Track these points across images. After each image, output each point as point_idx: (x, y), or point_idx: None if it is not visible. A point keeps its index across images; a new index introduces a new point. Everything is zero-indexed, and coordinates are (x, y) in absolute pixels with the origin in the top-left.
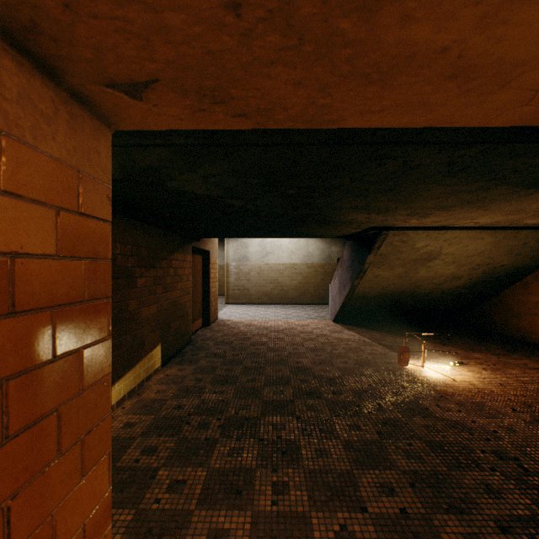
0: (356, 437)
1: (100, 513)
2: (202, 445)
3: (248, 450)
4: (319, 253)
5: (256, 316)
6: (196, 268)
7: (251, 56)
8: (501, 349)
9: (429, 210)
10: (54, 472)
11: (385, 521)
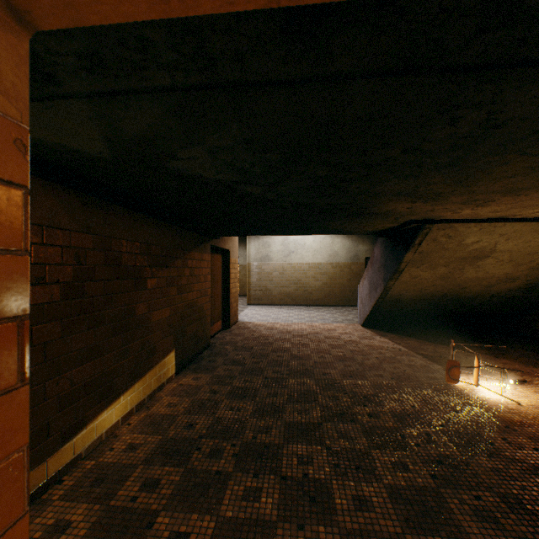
0: (404, 481)
1: None
2: (212, 480)
3: (267, 493)
4: (345, 252)
5: (278, 318)
6: (215, 268)
7: None
8: None
9: (492, 196)
10: None
11: None
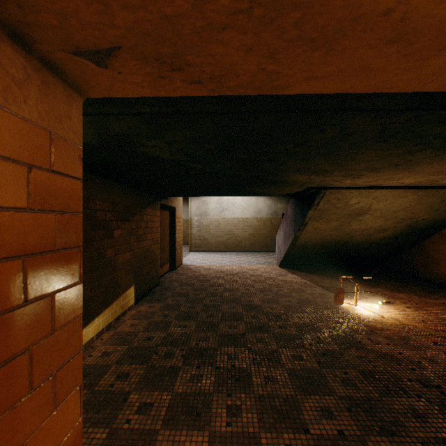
0: (299, 366)
1: (72, 439)
2: (167, 372)
3: (206, 377)
4: (267, 209)
5: (214, 261)
6: (164, 221)
7: (204, 20)
8: (422, 291)
9: (361, 172)
10: (25, 407)
11: (325, 442)
